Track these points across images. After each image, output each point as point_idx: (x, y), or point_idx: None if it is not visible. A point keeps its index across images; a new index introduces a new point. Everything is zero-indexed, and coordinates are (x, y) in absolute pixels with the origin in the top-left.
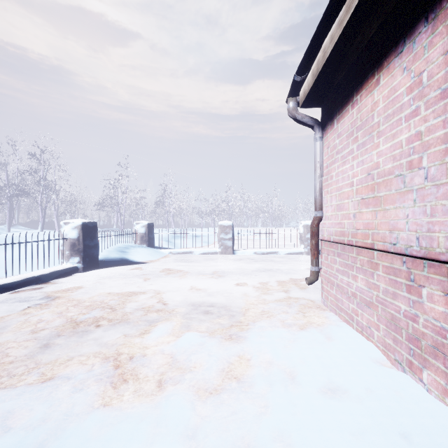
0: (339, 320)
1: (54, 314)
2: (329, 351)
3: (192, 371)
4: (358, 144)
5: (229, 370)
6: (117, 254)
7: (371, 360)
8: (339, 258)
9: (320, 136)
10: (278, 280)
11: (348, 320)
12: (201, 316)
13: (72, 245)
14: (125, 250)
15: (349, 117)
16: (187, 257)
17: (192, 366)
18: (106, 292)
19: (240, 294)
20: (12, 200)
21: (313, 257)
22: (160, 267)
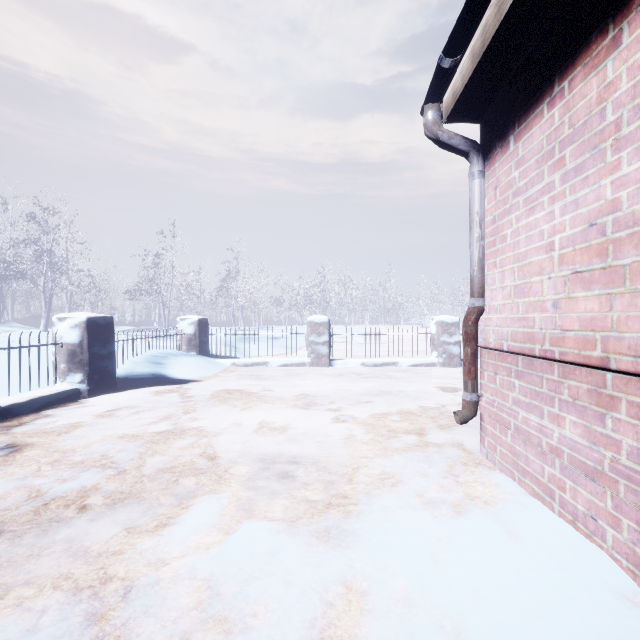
0: (522, 492)
1: (11, 482)
2: (522, 571)
3: (248, 629)
4: (564, 172)
5: (326, 625)
6: (149, 367)
7: (611, 595)
8: (519, 381)
9: (480, 169)
10: (404, 411)
11: (542, 496)
12: (274, 482)
13: (71, 354)
14: (161, 362)
15: (543, 125)
16: (260, 371)
17: (248, 614)
18: (117, 434)
19: (342, 437)
20: (1, 285)
21: (469, 376)
22: (215, 389)
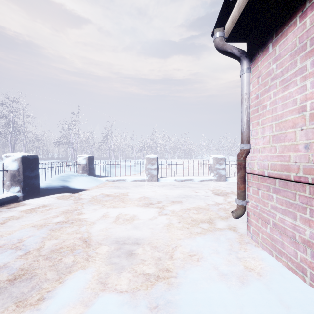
0: (279, 265)
1: None
2: None
3: None
4: None
5: None
6: (59, 182)
7: None
8: (277, 195)
9: (247, 67)
10: (199, 207)
11: (295, 270)
12: (123, 259)
13: (12, 176)
14: (67, 179)
15: (296, 31)
16: (121, 184)
17: None
18: (32, 225)
19: (165, 225)
20: None
21: (241, 190)
22: (95, 194)
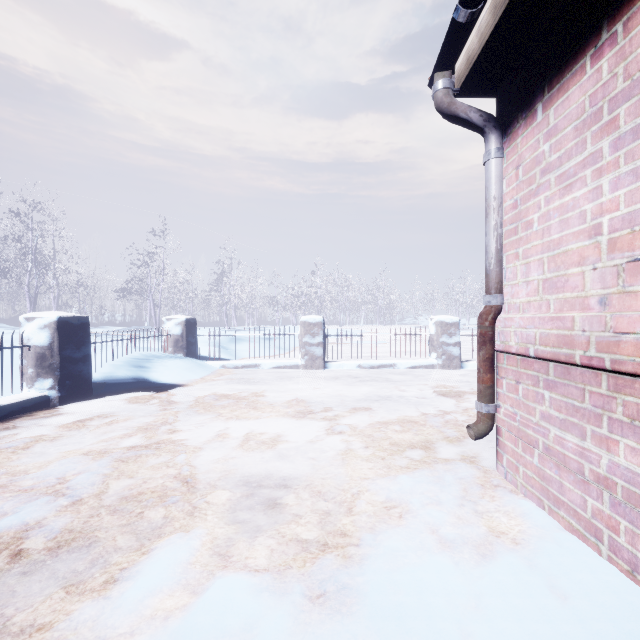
0: (555, 525)
1: None
2: None
3: None
4: (616, 136)
5: None
6: (130, 371)
7: None
8: (550, 392)
9: (498, 146)
10: (406, 419)
11: (583, 533)
12: (259, 513)
13: (39, 357)
14: (144, 365)
15: (585, 83)
16: (250, 374)
17: None
18: (82, 451)
19: (339, 453)
20: None
21: (485, 385)
22: (201, 394)
